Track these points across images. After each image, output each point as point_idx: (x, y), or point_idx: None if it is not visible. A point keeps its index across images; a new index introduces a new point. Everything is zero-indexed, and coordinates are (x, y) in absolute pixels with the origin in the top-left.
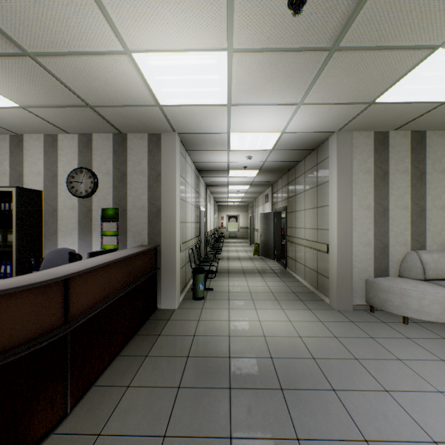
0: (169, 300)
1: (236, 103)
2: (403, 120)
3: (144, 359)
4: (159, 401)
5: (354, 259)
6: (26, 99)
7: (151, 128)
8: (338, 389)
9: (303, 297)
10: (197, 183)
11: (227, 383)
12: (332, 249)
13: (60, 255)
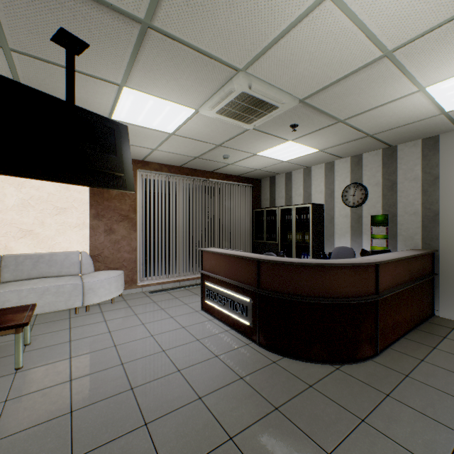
0: (450, 310)
1: None
2: None
3: (432, 349)
4: None
5: None
6: (324, 146)
7: (426, 134)
8: None
9: None
10: None
11: None
12: None
13: (342, 251)
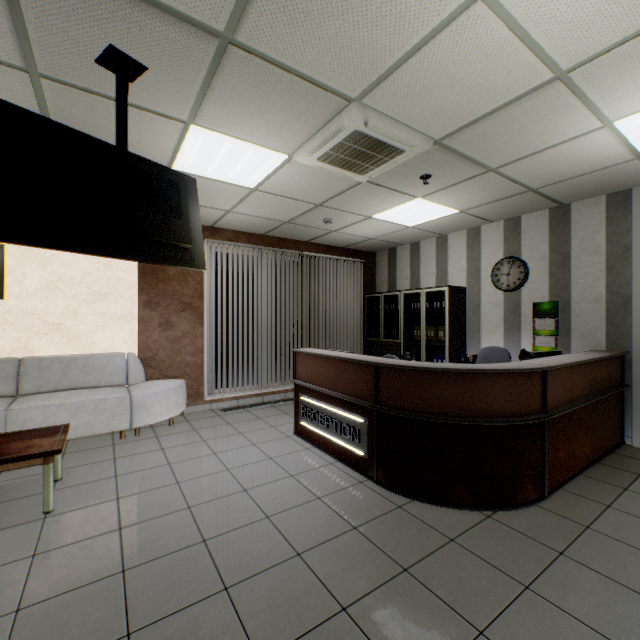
0: None
1: None
2: None
3: (622, 490)
4: None
5: None
6: (467, 205)
7: (613, 188)
8: None
9: None
10: None
11: None
12: None
13: (492, 353)
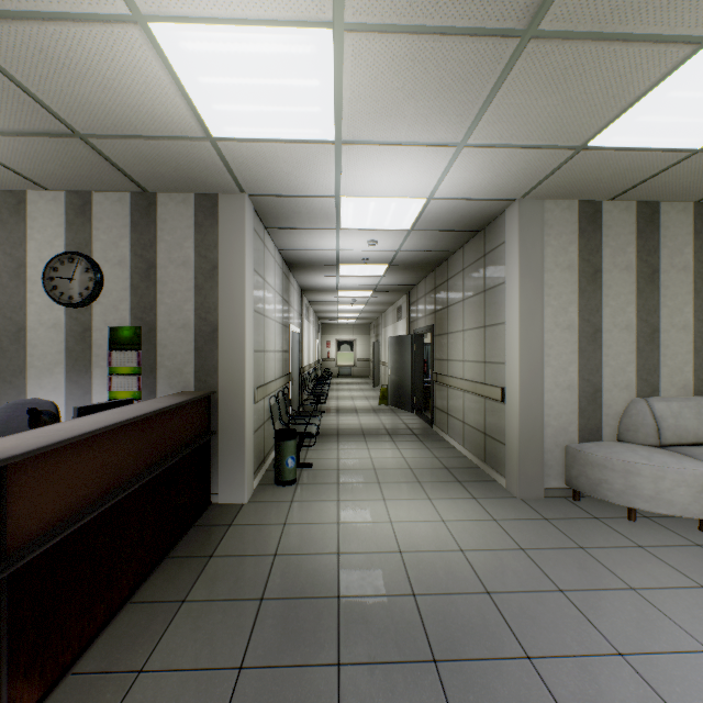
0: (233, 489)
1: (351, 140)
2: (628, 182)
3: (179, 607)
4: (199, 702)
5: (546, 413)
6: None
7: (199, 185)
8: (536, 656)
9: (462, 476)
10: (285, 286)
11: (334, 653)
12: (511, 397)
13: (25, 412)
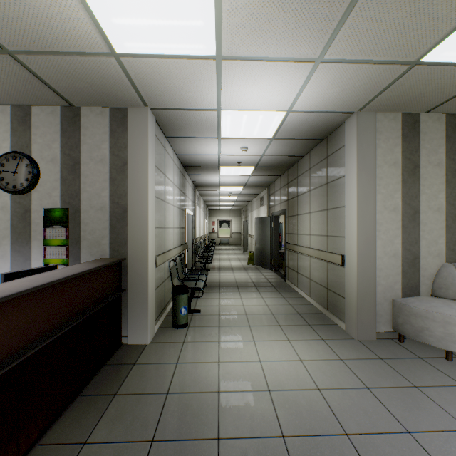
0: (138, 333)
1: (229, 56)
2: (444, 96)
3: (79, 451)
4: None
5: (377, 274)
6: None
7: (112, 99)
8: None
9: (311, 320)
10: (182, 182)
11: None
12: (350, 262)
13: None
